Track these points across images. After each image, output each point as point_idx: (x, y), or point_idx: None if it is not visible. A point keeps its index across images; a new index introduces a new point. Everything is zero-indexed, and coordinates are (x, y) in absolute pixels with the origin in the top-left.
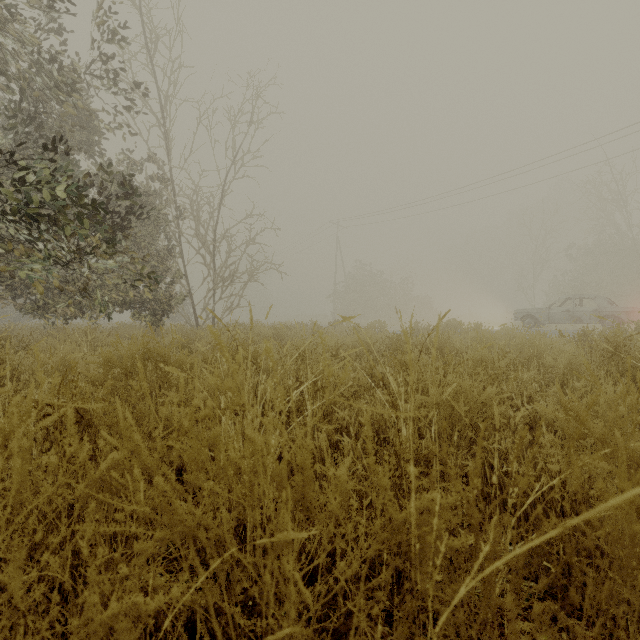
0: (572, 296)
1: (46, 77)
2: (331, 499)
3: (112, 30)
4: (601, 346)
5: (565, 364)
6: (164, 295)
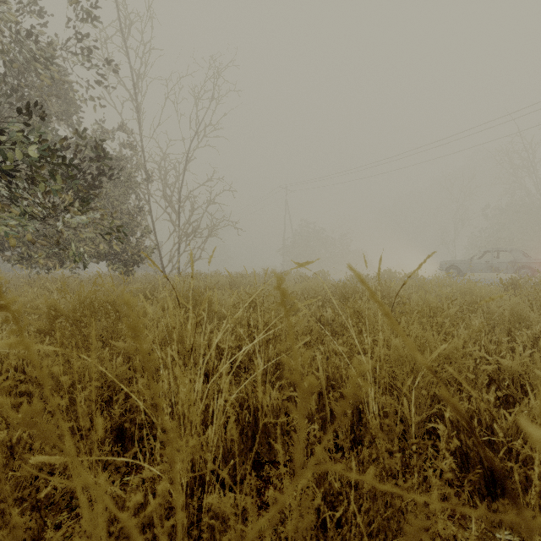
0: (491, 249)
1: (26, 52)
2: (290, 534)
3: (85, 10)
4: (539, 294)
5: (509, 311)
6: (135, 248)
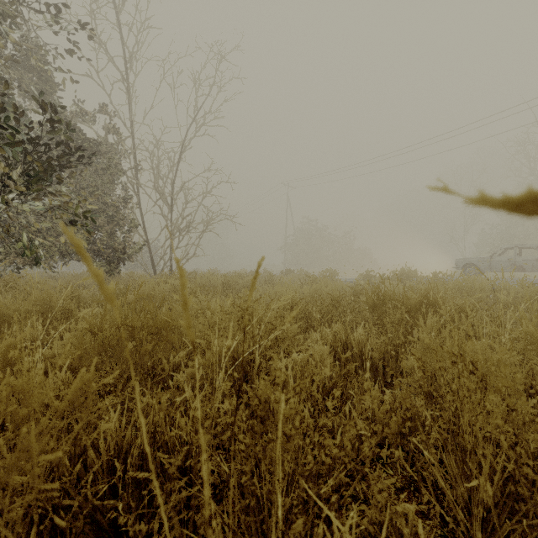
0: (514, 246)
1: None
2: None
3: None
4: None
5: None
6: (120, 244)
